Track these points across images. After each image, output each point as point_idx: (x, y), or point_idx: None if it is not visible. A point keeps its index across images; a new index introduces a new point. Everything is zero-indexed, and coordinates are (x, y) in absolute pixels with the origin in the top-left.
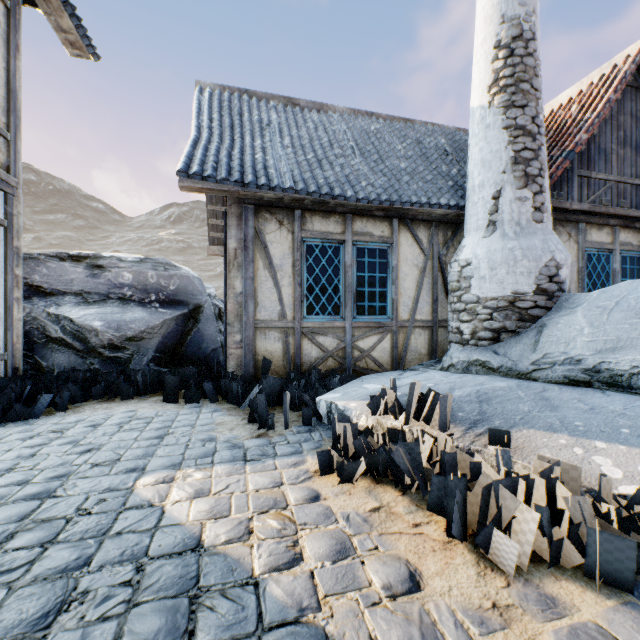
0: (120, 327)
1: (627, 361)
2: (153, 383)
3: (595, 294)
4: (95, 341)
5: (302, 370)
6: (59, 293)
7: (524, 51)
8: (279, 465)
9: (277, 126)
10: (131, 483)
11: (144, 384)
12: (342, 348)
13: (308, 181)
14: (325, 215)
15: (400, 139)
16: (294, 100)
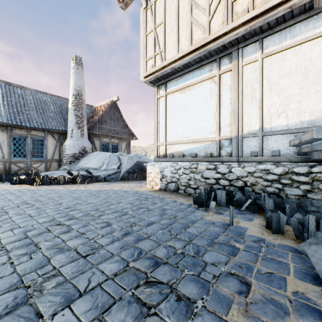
0: None
1: (85, 166)
2: None
3: (90, 154)
4: None
5: (11, 173)
6: None
7: (79, 98)
8: (1, 185)
9: (2, 95)
10: None
11: None
12: (27, 167)
13: (13, 120)
14: (20, 129)
15: (54, 104)
16: (10, 83)
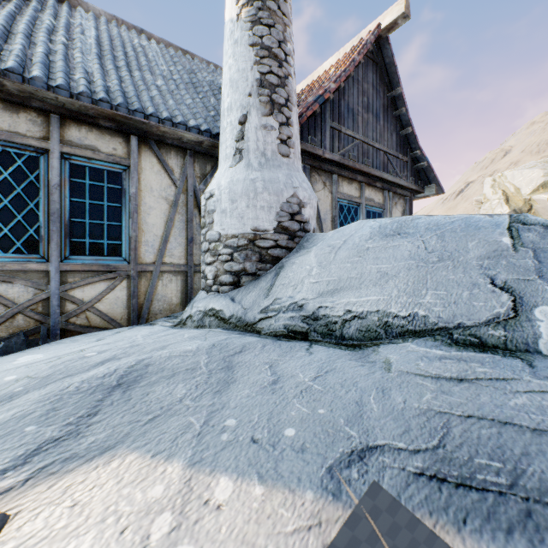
0: None
1: (342, 305)
2: None
3: (331, 234)
4: None
5: None
6: None
7: None
8: None
9: None
10: None
11: None
12: (44, 300)
13: None
14: (10, 107)
15: (169, 62)
16: None
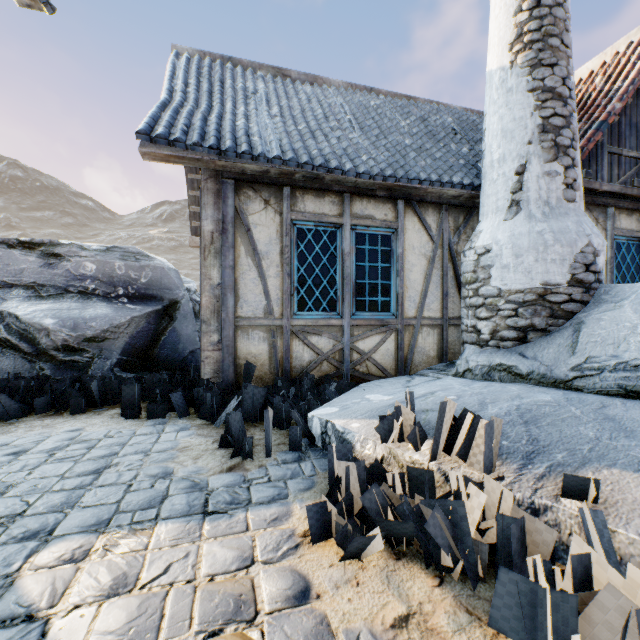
0: (77, 325)
1: None
2: (113, 392)
3: None
4: (46, 342)
5: (292, 376)
6: (6, 285)
7: (553, 1)
8: (252, 522)
9: (264, 95)
10: (18, 563)
11: (101, 394)
12: (339, 350)
13: (299, 151)
14: (319, 194)
15: (403, 116)
16: (284, 71)
